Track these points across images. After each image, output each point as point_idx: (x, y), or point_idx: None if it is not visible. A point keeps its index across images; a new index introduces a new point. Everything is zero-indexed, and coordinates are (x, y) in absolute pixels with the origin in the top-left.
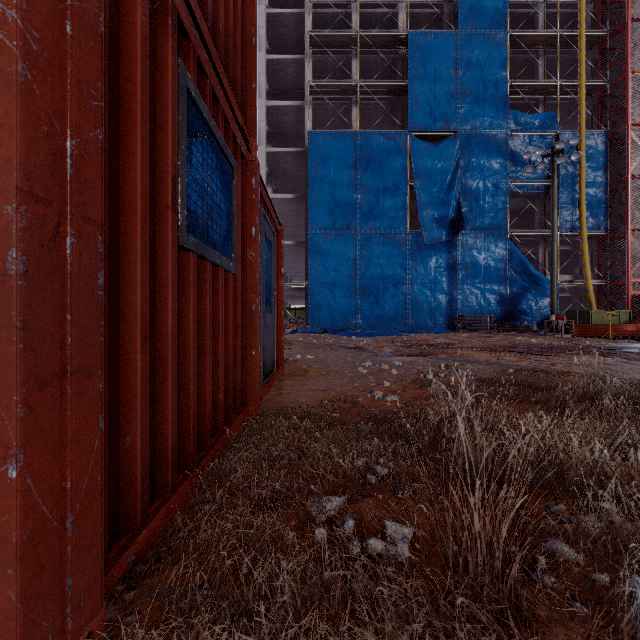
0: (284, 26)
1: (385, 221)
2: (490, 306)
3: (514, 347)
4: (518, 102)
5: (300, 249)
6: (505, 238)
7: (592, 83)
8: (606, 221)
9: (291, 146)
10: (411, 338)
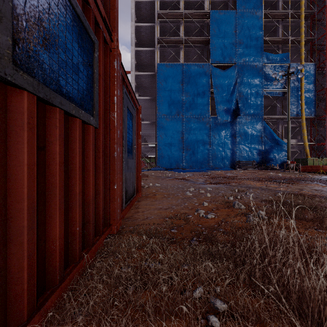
0: (144, 8)
1: (198, 111)
2: (253, 156)
3: (271, 178)
4: (268, 48)
5: (153, 126)
6: (261, 120)
7: (307, 38)
8: (315, 111)
9: (148, 72)
10: (212, 173)
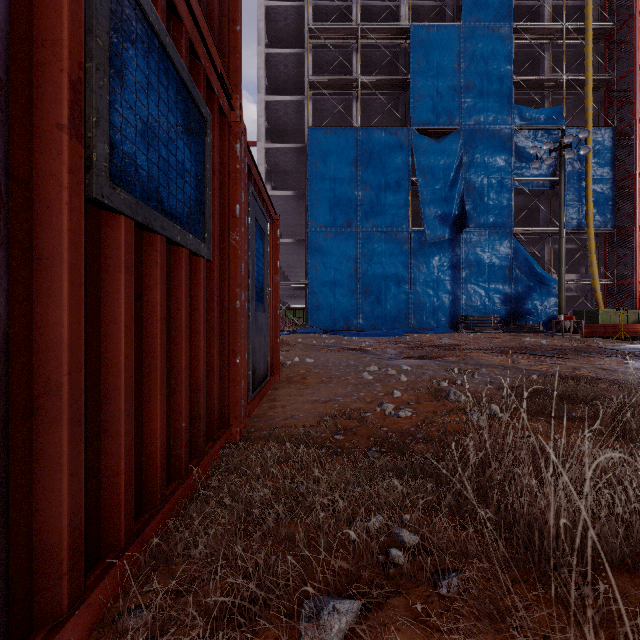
0: (283, 20)
1: (387, 219)
2: (494, 306)
3: (525, 348)
4: (523, 97)
5: (300, 247)
6: (510, 236)
7: (599, 77)
8: (613, 219)
9: (291, 143)
10: (414, 339)
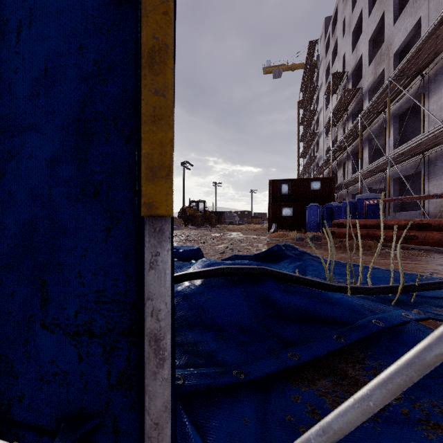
0: None
1: None
2: None
3: None
4: None
5: None
6: None
7: None
8: None
9: None
10: None
